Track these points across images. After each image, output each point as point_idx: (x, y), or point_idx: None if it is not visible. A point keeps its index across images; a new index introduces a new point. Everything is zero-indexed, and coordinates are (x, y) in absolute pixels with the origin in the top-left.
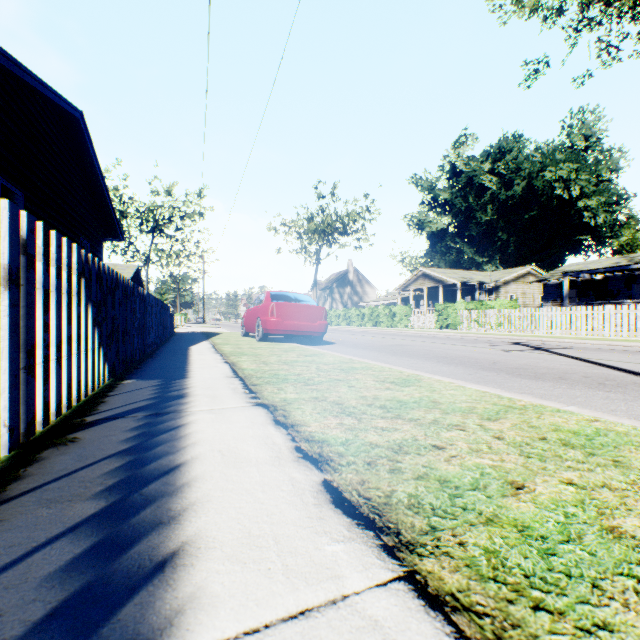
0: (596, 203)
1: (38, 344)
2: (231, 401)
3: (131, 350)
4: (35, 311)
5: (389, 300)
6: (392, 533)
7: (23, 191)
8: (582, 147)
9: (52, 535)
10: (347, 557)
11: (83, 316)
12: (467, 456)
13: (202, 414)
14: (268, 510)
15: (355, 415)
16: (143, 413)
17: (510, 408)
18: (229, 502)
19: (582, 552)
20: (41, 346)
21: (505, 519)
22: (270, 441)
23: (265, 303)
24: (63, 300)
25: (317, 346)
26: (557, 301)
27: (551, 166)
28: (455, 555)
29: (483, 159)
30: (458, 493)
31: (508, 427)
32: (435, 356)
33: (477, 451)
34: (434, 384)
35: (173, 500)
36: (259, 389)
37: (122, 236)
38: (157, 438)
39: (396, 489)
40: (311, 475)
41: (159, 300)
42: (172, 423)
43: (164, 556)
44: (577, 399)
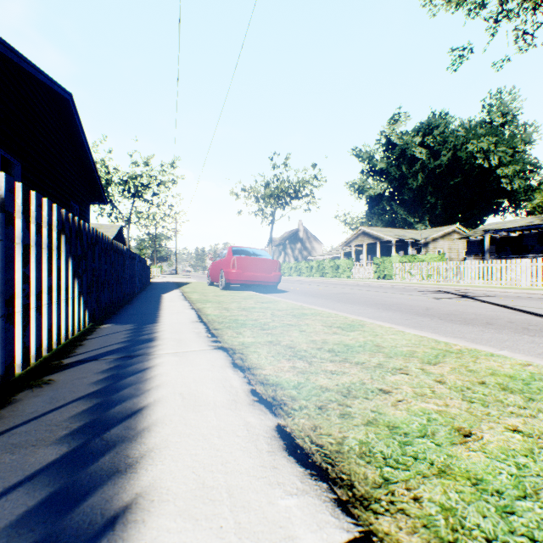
0: (512, 171)
1: (18, 294)
2: (195, 344)
3: (110, 298)
4: (14, 264)
5: (334, 254)
6: (345, 486)
7: (20, 161)
8: (500, 123)
9: (9, 484)
10: (301, 514)
11: (63, 268)
12: (413, 401)
13: (168, 357)
14: (223, 458)
15: (306, 358)
16: (115, 356)
17: (447, 352)
18: (186, 448)
19: (542, 511)
20: (21, 296)
21: (457, 470)
22: (228, 384)
23: (227, 257)
24: (43, 254)
25: (272, 294)
26: (479, 255)
27: (473, 139)
28: (411, 513)
29: (414, 134)
30: (408, 440)
31: (448, 371)
32: (375, 303)
33: (422, 395)
34: (376, 329)
35: (132, 446)
36: (220, 333)
37: (106, 200)
38: (124, 380)
39: (347, 436)
40: (265, 420)
41: (137, 254)
42: (140, 366)
43: (116, 510)
44: (505, 343)
